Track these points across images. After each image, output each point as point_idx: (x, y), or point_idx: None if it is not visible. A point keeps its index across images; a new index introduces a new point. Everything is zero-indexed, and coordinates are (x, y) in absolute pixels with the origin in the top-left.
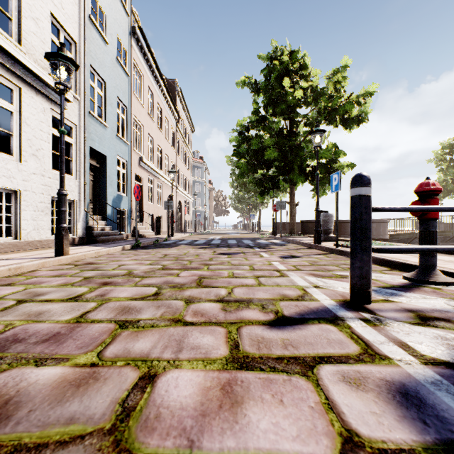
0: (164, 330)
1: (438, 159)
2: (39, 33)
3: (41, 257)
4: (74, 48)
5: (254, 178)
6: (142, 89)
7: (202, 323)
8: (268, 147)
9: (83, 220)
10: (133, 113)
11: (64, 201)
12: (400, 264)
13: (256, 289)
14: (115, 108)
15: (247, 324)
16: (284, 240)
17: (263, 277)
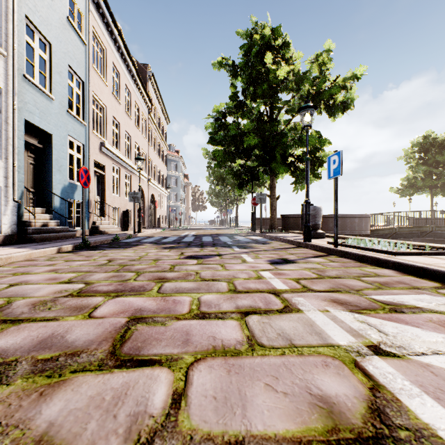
0: None
1: (408, 156)
2: None
3: None
4: None
5: (231, 169)
6: (105, 65)
7: None
8: (248, 133)
9: (12, 213)
10: (91, 90)
11: None
12: None
13: (247, 372)
14: (66, 78)
15: None
16: (265, 236)
17: (254, 312)
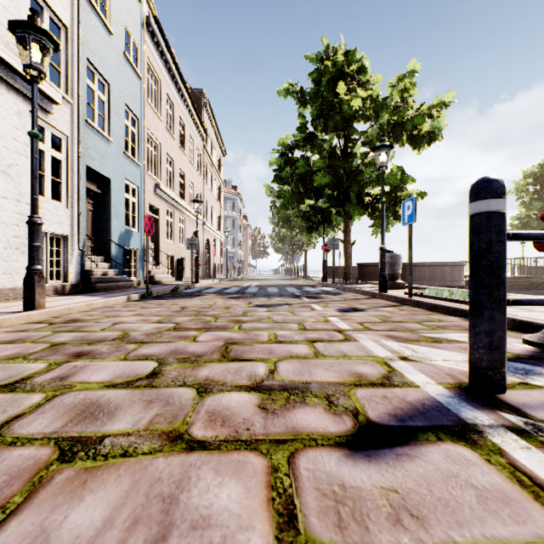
0: (145, 466)
1: (519, 190)
2: (12, 8)
3: (3, 312)
4: (65, 35)
5: (300, 210)
6: (159, 98)
7: (222, 442)
8: (318, 171)
9: (77, 262)
10: (146, 127)
11: (38, 232)
12: (508, 320)
13: (313, 364)
14: (123, 118)
15: (307, 445)
16: (338, 287)
17: (320, 341)
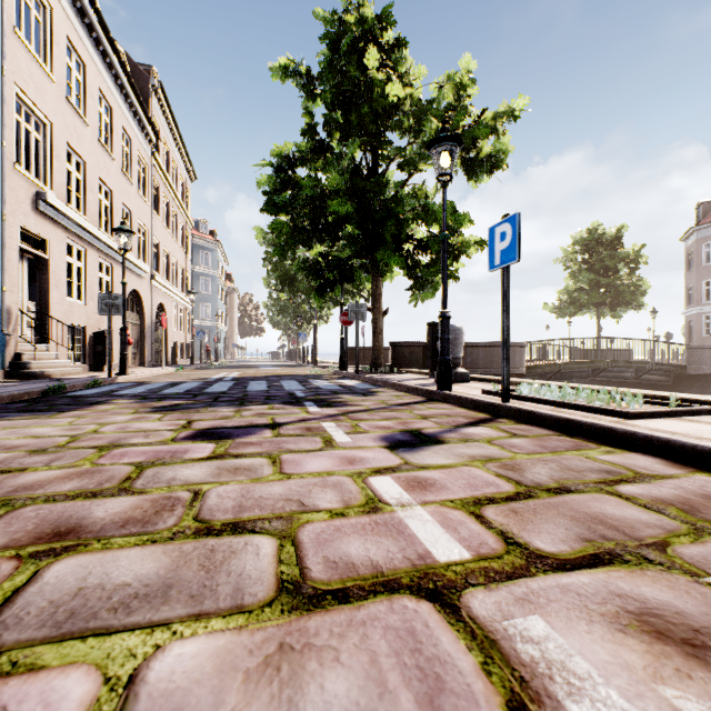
0: None
1: (568, 259)
2: None
3: None
4: None
5: (306, 261)
6: (50, 39)
7: None
8: (334, 193)
9: None
10: (11, 79)
11: None
12: None
13: None
14: None
15: None
16: (366, 379)
17: None
